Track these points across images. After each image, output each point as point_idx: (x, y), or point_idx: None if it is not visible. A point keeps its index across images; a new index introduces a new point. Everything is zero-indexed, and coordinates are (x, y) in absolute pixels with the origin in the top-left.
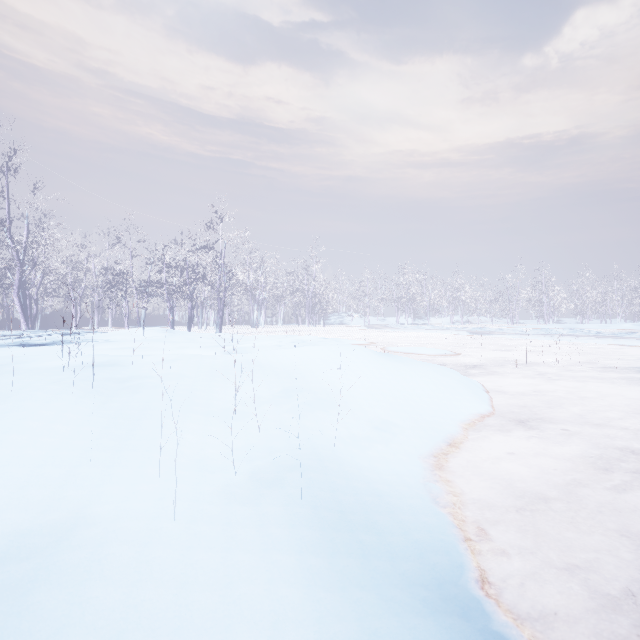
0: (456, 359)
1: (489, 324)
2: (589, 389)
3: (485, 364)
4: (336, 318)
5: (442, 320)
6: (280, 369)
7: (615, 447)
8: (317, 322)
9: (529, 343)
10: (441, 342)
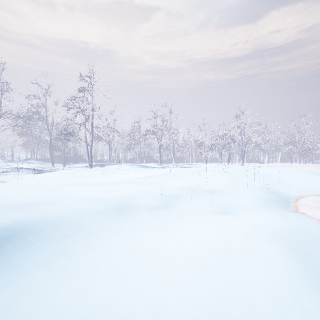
0: None
1: None
2: None
3: None
4: None
5: None
6: (267, 174)
7: None
8: (307, 161)
9: None
10: None
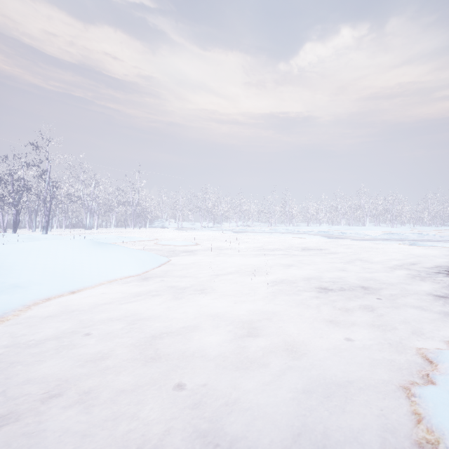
0: (191, 247)
1: (259, 227)
2: (238, 261)
3: (205, 250)
4: (159, 223)
5: (232, 224)
6: None
7: (203, 288)
8: (143, 226)
9: (255, 237)
10: (205, 238)
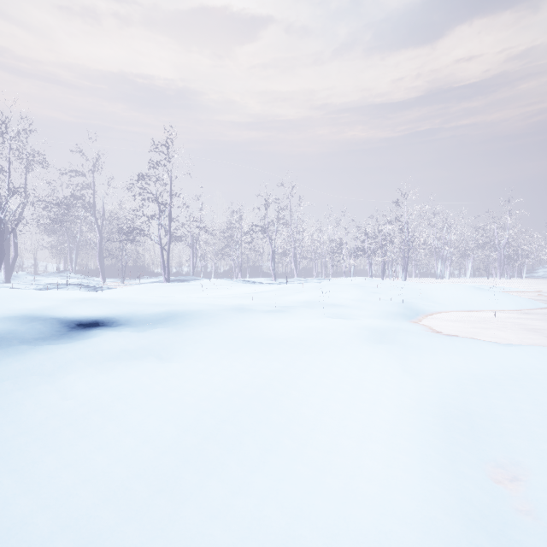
0: None
1: None
2: None
3: None
4: (546, 271)
5: None
6: (415, 288)
7: None
8: (515, 275)
9: None
10: None
